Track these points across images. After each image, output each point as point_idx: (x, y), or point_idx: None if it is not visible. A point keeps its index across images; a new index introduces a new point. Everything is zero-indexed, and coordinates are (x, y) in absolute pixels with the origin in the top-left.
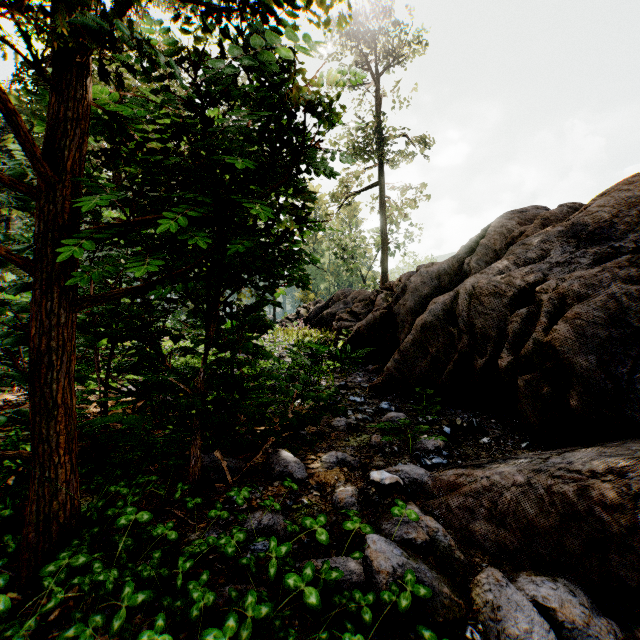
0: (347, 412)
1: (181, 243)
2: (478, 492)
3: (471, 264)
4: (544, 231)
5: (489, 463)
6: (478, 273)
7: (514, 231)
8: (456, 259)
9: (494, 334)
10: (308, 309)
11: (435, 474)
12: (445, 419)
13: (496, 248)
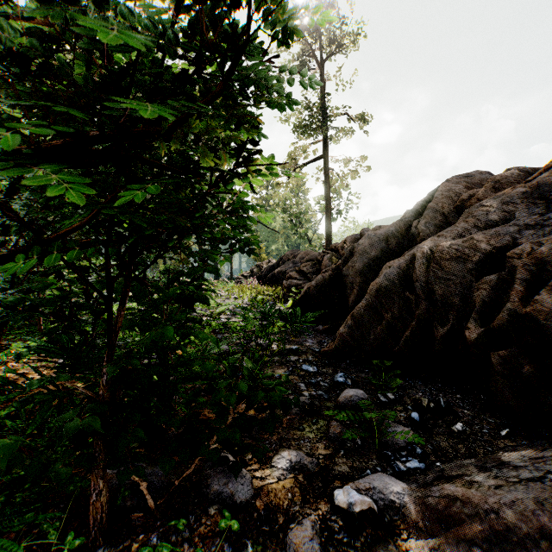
0: (300, 386)
1: (93, 197)
2: (487, 539)
3: (419, 227)
4: (504, 192)
5: (481, 474)
6: (434, 236)
7: (463, 194)
8: (403, 222)
9: (457, 301)
10: (261, 267)
11: (415, 490)
12: (406, 394)
13: (444, 211)
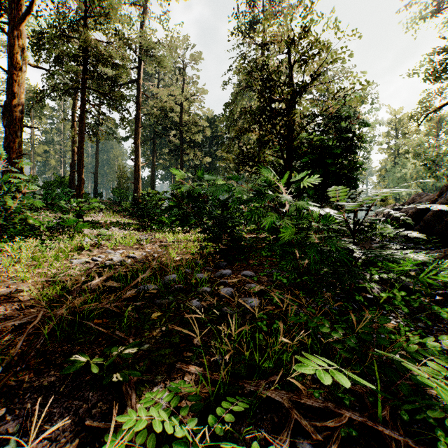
0: None
1: None
2: None
3: None
4: None
5: None
6: None
7: None
8: None
9: None
10: None
11: None
12: None
13: None
